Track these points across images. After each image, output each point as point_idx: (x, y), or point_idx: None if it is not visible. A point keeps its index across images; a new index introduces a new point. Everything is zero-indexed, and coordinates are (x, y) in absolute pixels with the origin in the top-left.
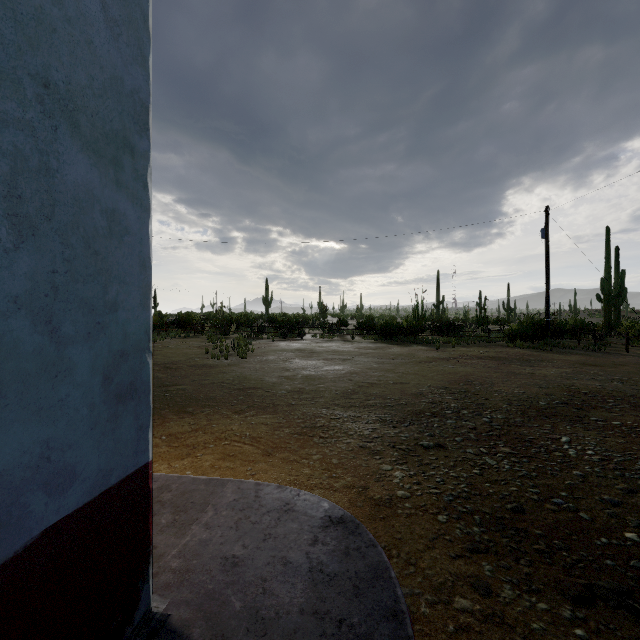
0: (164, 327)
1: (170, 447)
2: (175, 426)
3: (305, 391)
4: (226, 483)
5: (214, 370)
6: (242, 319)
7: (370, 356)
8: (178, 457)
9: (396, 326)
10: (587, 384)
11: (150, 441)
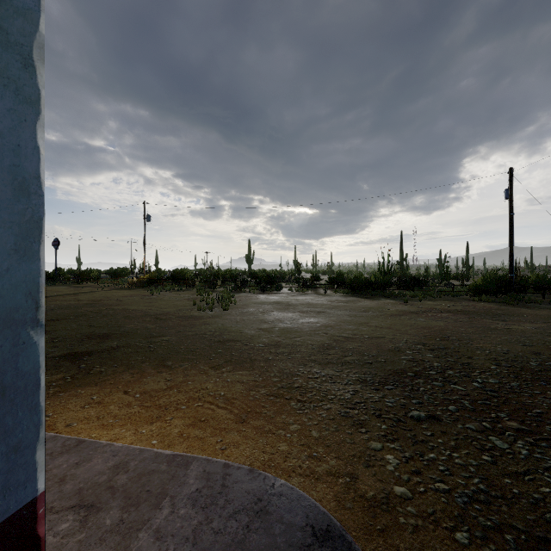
0: (161, 281)
1: (142, 407)
2: (151, 382)
3: (282, 345)
4: (191, 462)
5: (199, 321)
6: (227, 275)
7: (342, 309)
8: (148, 420)
9: (365, 281)
10: None
11: (40, 463)
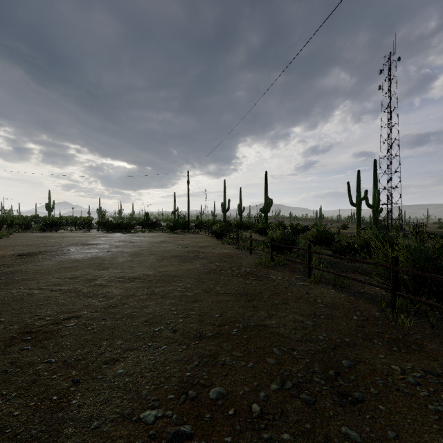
0: None
1: None
2: None
3: (13, 245)
4: None
5: None
6: (17, 220)
7: (78, 237)
8: None
9: (117, 224)
10: (133, 240)
11: None
